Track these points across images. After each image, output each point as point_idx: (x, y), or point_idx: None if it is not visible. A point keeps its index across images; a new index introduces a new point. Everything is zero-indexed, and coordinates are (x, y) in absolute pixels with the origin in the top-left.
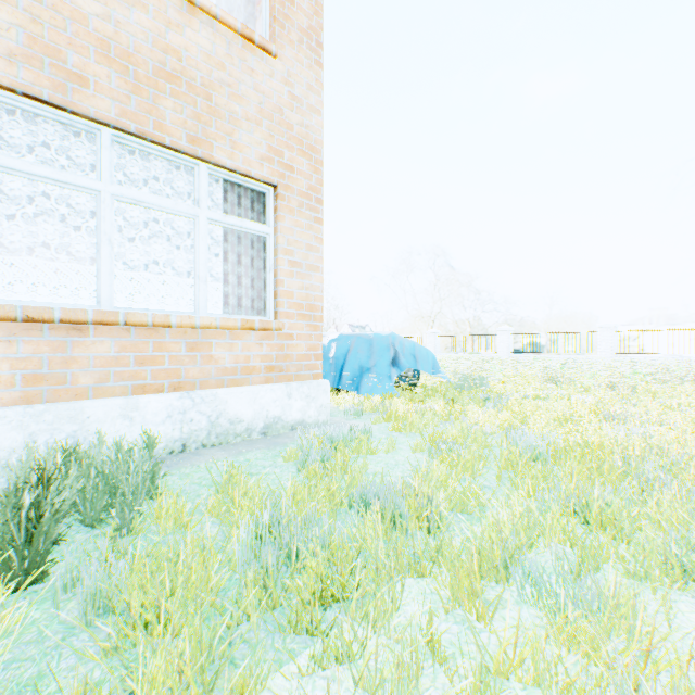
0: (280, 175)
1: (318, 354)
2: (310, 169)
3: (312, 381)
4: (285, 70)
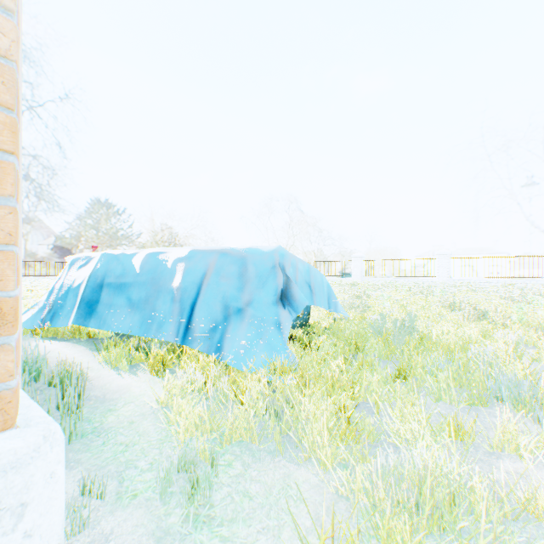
0: None
1: None
2: None
3: None
4: None
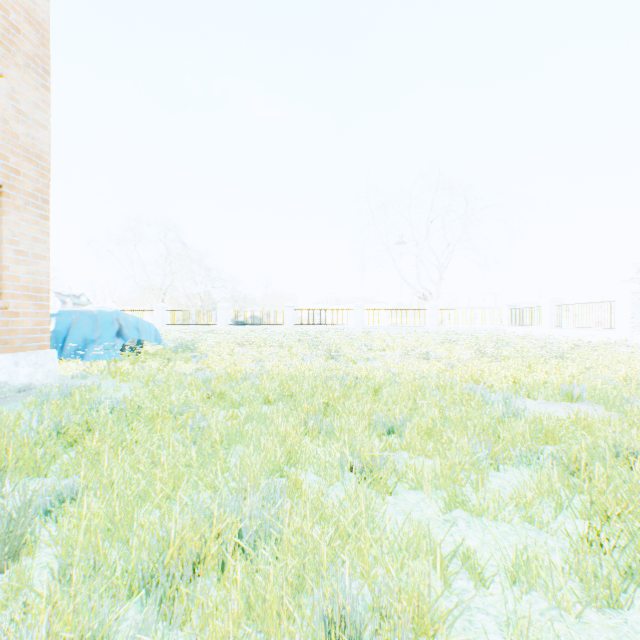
0: (6, 176)
1: (46, 329)
2: (37, 174)
3: (40, 351)
4: (11, 87)
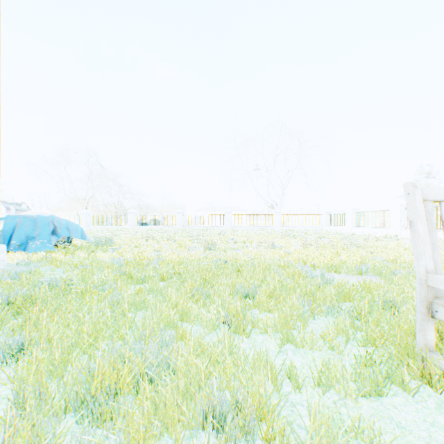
0: None
1: None
2: None
3: None
4: None
